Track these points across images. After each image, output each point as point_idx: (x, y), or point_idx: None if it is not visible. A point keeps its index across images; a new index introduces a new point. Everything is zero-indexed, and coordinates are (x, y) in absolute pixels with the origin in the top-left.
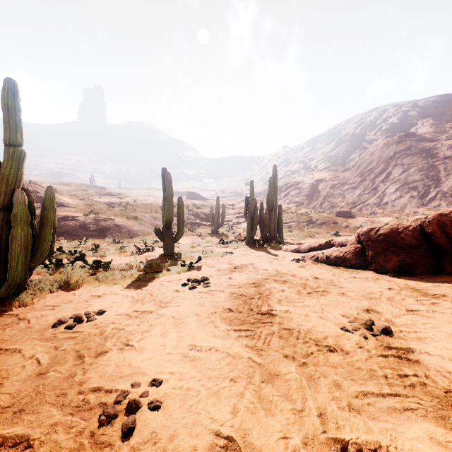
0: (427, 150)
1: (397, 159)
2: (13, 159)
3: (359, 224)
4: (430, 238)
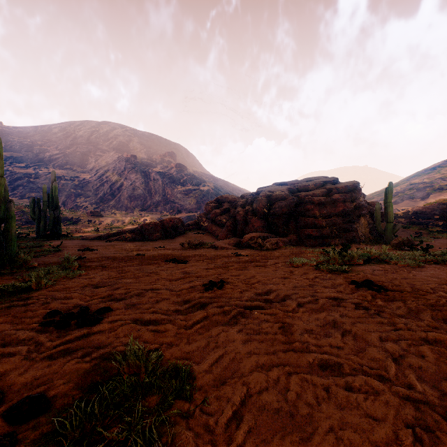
0: (145, 171)
1: (127, 173)
2: (3, 184)
3: (110, 222)
4: (165, 227)
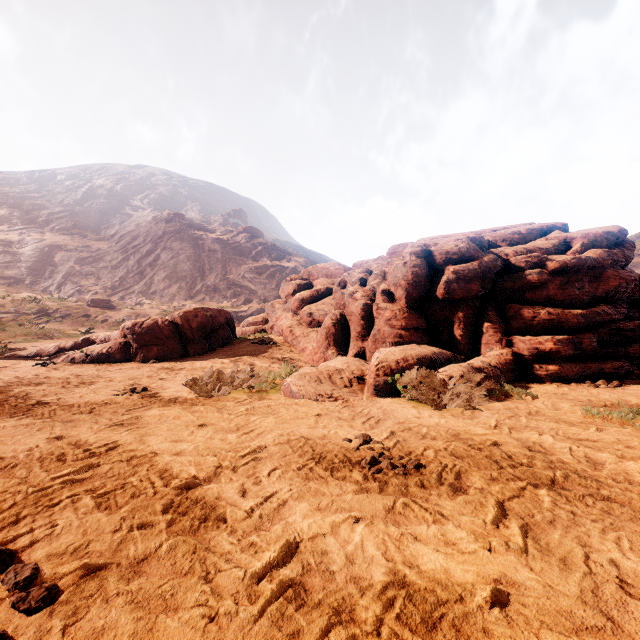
0: (196, 238)
1: (167, 241)
2: None
3: (122, 318)
4: (181, 329)
